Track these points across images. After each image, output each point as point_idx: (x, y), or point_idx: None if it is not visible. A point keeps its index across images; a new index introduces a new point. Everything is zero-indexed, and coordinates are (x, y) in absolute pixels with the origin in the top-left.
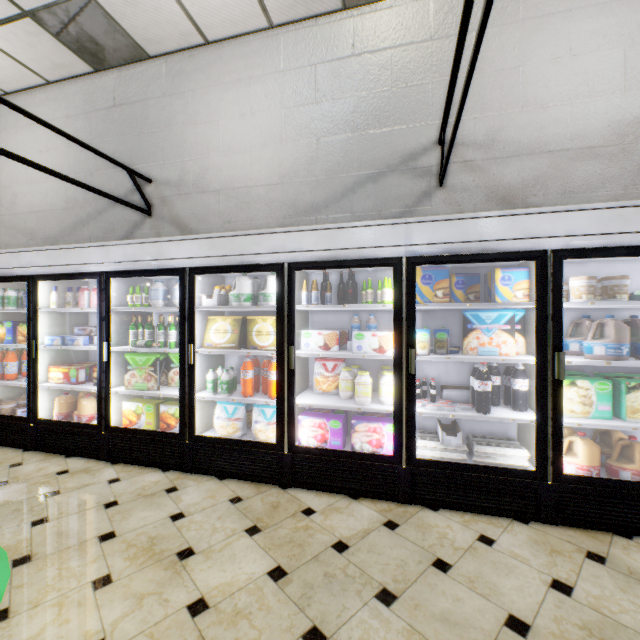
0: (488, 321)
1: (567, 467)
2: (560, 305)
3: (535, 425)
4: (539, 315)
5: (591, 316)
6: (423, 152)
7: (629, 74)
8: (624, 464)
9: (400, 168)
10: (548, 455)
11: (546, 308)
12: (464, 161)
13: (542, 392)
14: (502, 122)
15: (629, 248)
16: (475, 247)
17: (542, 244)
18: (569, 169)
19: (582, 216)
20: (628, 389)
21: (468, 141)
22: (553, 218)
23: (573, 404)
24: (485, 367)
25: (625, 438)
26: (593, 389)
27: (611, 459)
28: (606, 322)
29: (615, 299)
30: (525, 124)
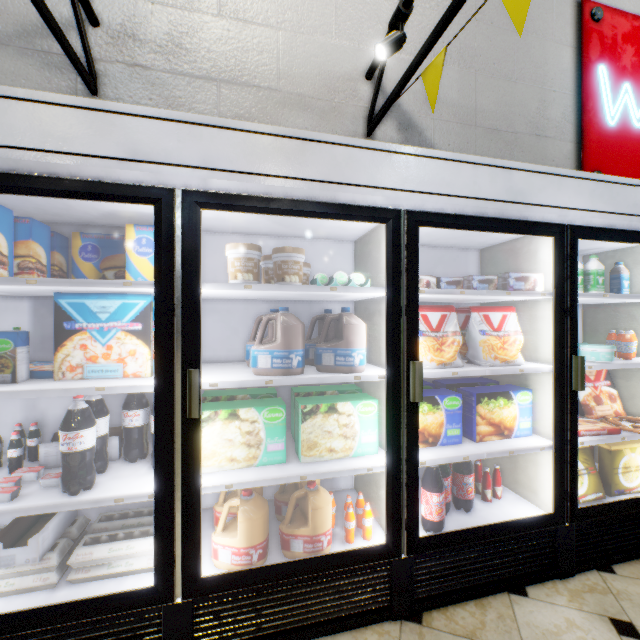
0: (104, 316)
1: (222, 553)
2: (196, 287)
3: (155, 504)
4: (161, 304)
5: (292, 310)
6: (63, 28)
7: (340, 19)
8: (297, 529)
9: (18, 43)
10: (179, 551)
11: (173, 292)
12: (135, 65)
13: (166, 442)
14: (193, 24)
15: (293, 203)
16: (31, 161)
17: (164, 176)
18: (278, 116)
19: (227, 138)
20: (304, 415)
21: (142, 35)
22: (182, 132)
23: (235, 448)
24: (80, 403)
25: (305, 484)
26: (262, 420)
27: (285, 522)
28: (278, 317)
29: (284, 282)
30: (224, 38)
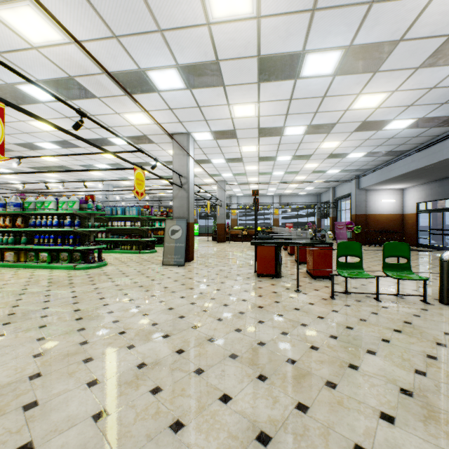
0: None
1: None
2: None
3: None
4: None
5: None
6: None
7: None
8: None
9: None
10: None
11: None
12: None
13: None
14: None
15: None
16: None
17: None
18: None
19: None
20: None
21: None
22: None
23: None
24: None
25: None
26: None
27: None
28: None
29: None
30: None
